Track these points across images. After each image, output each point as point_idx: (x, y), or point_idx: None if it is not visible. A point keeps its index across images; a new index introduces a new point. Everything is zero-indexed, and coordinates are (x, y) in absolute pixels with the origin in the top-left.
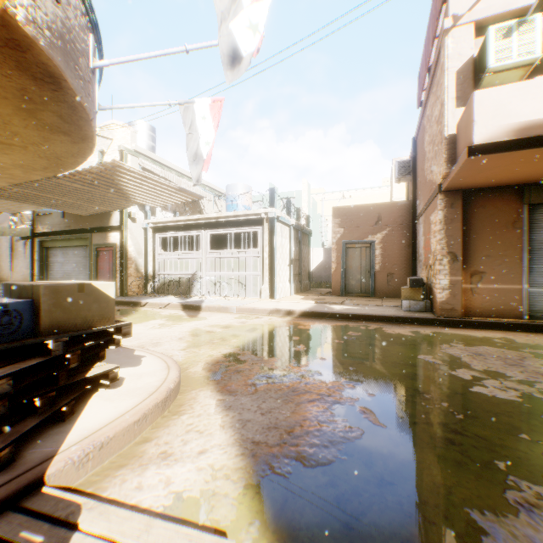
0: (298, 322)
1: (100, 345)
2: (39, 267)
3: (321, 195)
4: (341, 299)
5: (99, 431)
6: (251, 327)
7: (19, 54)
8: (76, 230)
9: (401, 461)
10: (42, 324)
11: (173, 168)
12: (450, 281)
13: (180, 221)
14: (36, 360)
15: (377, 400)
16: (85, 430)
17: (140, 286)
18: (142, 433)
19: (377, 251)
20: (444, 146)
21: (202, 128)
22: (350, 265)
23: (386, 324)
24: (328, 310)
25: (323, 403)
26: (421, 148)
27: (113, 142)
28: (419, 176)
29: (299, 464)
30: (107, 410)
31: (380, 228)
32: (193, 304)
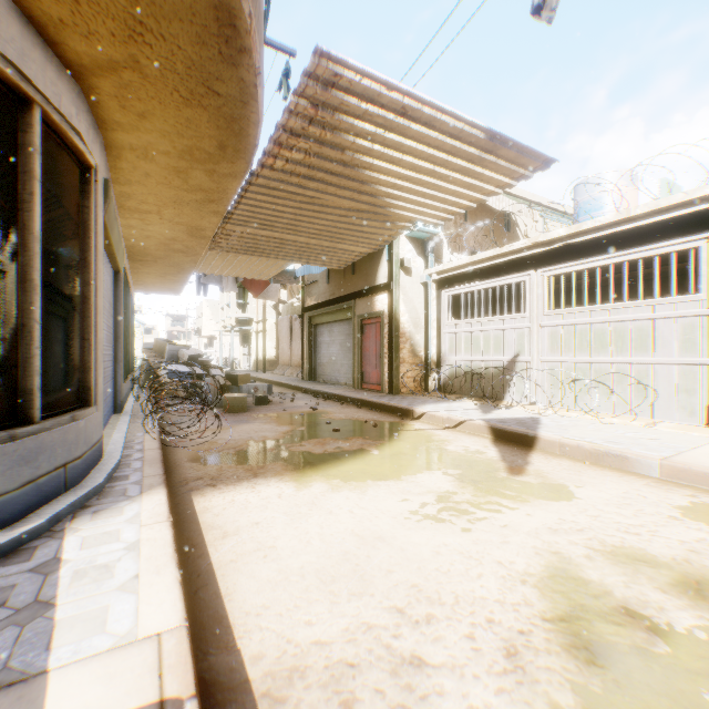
0: None
1: None
2: (307, 350)
3: None
4: None
5: None
6: None
7: None
8: (339, 298)
9: None
10: None
11: None
12: None
13: (483, 260)
14: None
15: None
16: None
17: (417, 378)
18: None
19: None
20: None
21: None
22: None
23: None
24: None
25: None
26: None
27: None
28: None
29: None
30: None
31: None
32: (518, 429)
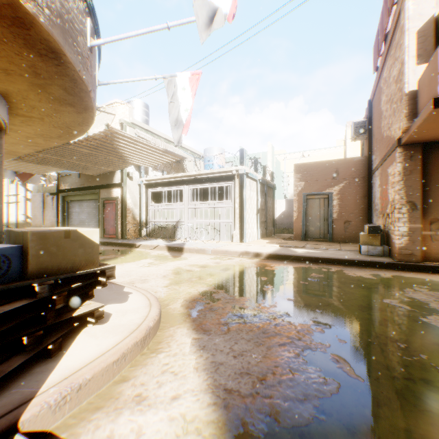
0: (265, 264)
1: (89, 285)
2: (62, 216)
3: (283, 155)
4: (302, 244)
5: (79, 371)
6: (224, 267)
7: (24, 32)
8: (88, 187)
9: (388, 428)
10: (30, 268)
11: (162, 136)
12: (408, 228)
13: (167, 178)
14: (21, 302)
15: (348, 346)
16: (66, 369)
17: (136, 231)
18: (120, 371)
19: (335, 201)
20: (404, 102)
21: (183, 98)
22: (310, 214)
23: (346, 267)
24: (292, 253)
25: (294, 347)
26: (376, 108)
27: (115, 117)
28: (375, 134)
29: (273, 421)
30: (90, 347)
31: (337, 181)
32: (177, 246)
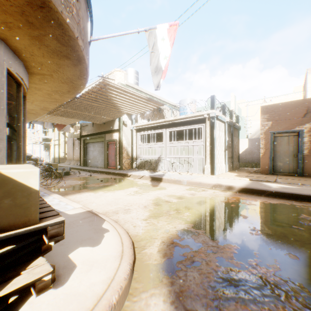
0: (239, 198)
1: (42, 237)
2: (82, 153)
3: (243, 104)
4: (272, 178)
5: None
6: (200, 199)
7: None
8: (98, 133)
9: None
10: None
11: (147, 93)
12: None
13: (151, 124)
14: None
15: None
16: None
17: (129, 164)
18: None
19: (305, 138)
20: None
21: (162, 47)
22: (277, 151)
23: None
24: (266, 188)
25: None
26: None
27: (115, 82)
28: None
29: None
30: None
31: (308, 119)
32: (158, 177)
